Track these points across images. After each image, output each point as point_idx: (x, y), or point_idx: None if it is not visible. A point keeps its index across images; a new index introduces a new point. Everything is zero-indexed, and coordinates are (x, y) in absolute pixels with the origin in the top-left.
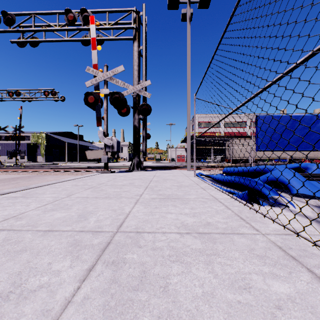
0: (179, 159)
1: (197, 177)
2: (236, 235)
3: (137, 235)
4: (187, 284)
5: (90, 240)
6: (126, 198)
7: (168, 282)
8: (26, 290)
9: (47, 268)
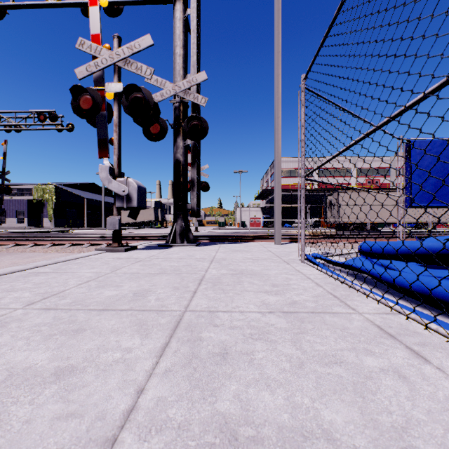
0: (253, 223)
1: (313, 265)
2: None
3: None
4: None
5: None
6: None
7: None
8: None
9: None
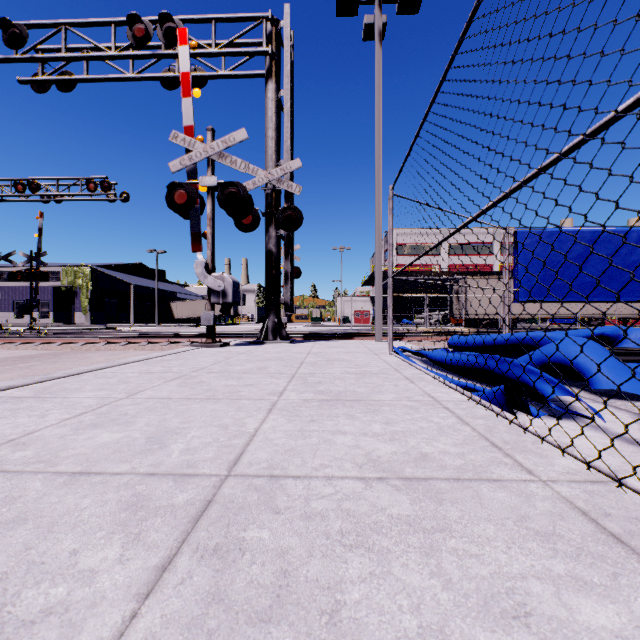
0: (359, 318)
1: (395, 355)
2: (486, 484)
3: (271, 484)
4: (384, 606)
5: (168, 496)
6: (249, 400)
7: (340, 599)
8: (12, 621)
9: (68, 563)
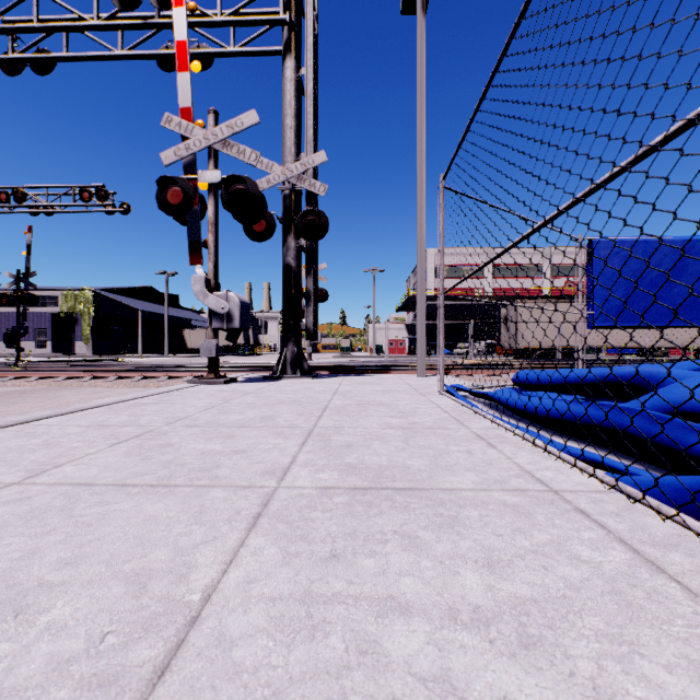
0: (393, 348)
1: (450, 396)
2: None
3: None
4: None
5: None
6: (226, 491)
7: None
8: None
9: None
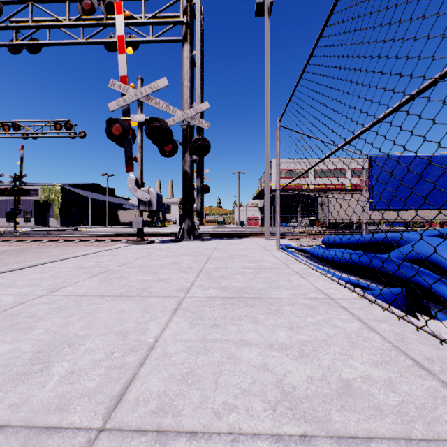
0: (251, 222)
1: (283, 251)
2: None
3: None
4: None
5: None
6: (158, 298)
7: None
8: None
9: None
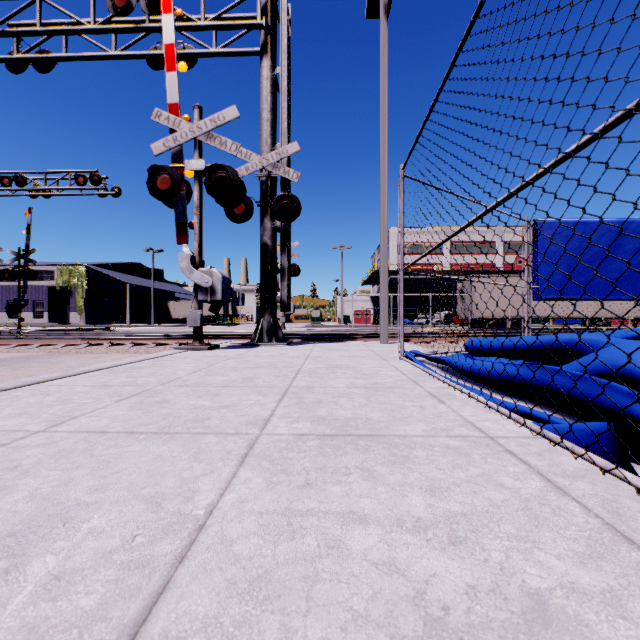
0: (359, 318)
1: (408, 361)
2: None
3: None
4: None
5: None
6: (217, 437)
7: None
8: None
9: None
